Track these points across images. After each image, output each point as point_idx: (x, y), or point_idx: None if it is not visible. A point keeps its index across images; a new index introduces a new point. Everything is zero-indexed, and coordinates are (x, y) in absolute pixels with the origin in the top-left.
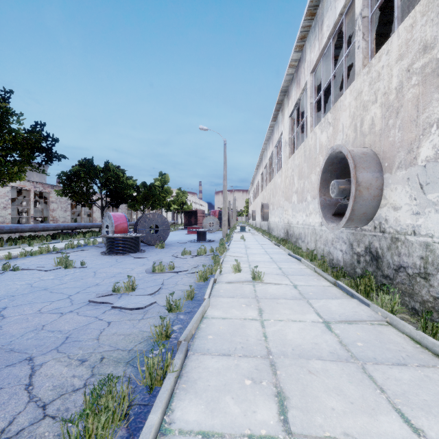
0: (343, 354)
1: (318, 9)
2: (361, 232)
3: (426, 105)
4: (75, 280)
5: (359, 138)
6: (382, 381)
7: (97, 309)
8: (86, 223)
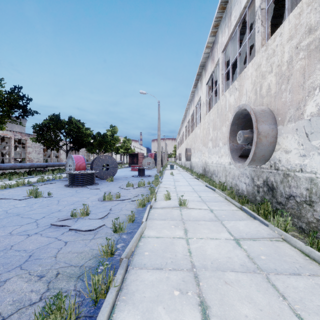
0: (251, 266)
1: (228, 5)
2: (260, 169)
3: (311, 74)
4: (42, 207)
5: (259, 99)
6: (283, 289)
7: (57, 230)
8: (54, 163)
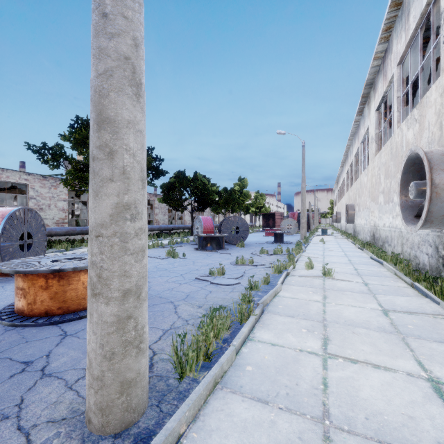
0: (389, 329)
1: None
2: None
3: None
4: (182, 266)
5: None
6: (416, 346)
7: (201, 283)
8: (179, 225)
